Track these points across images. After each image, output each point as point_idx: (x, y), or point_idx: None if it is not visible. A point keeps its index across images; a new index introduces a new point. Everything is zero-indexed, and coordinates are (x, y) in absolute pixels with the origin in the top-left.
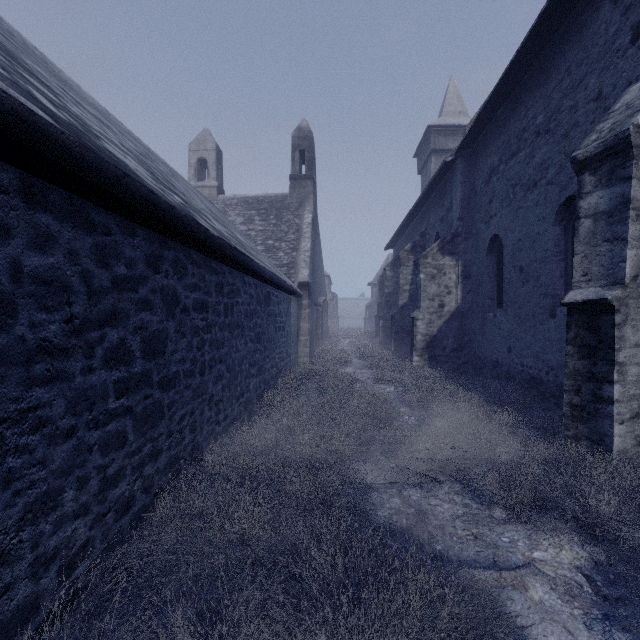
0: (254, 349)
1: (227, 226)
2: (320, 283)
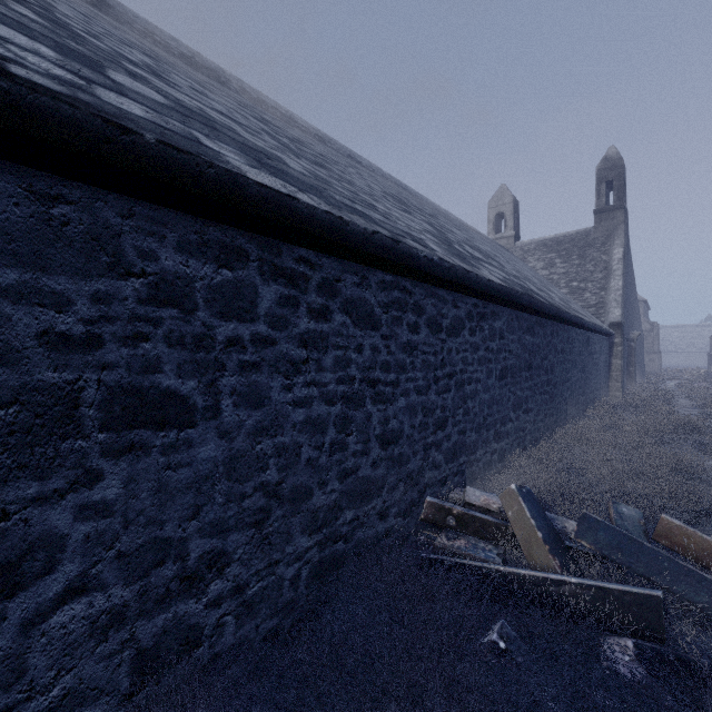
0: (581, 377)
1: (547, 286)
2: (632, 316)
